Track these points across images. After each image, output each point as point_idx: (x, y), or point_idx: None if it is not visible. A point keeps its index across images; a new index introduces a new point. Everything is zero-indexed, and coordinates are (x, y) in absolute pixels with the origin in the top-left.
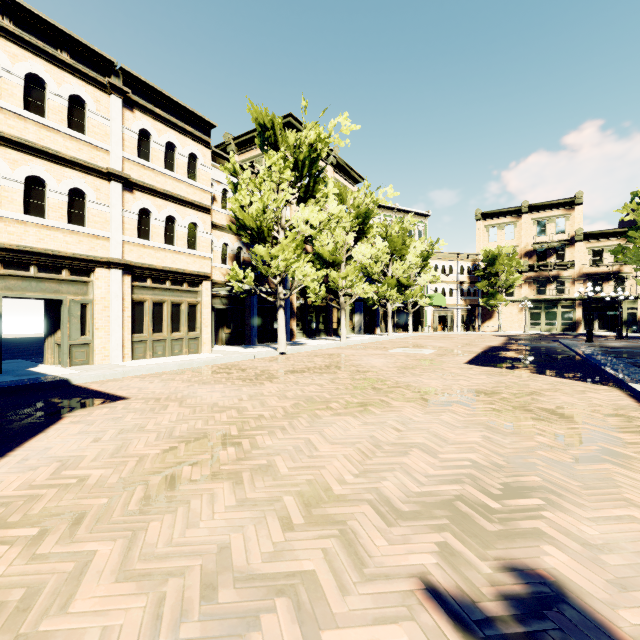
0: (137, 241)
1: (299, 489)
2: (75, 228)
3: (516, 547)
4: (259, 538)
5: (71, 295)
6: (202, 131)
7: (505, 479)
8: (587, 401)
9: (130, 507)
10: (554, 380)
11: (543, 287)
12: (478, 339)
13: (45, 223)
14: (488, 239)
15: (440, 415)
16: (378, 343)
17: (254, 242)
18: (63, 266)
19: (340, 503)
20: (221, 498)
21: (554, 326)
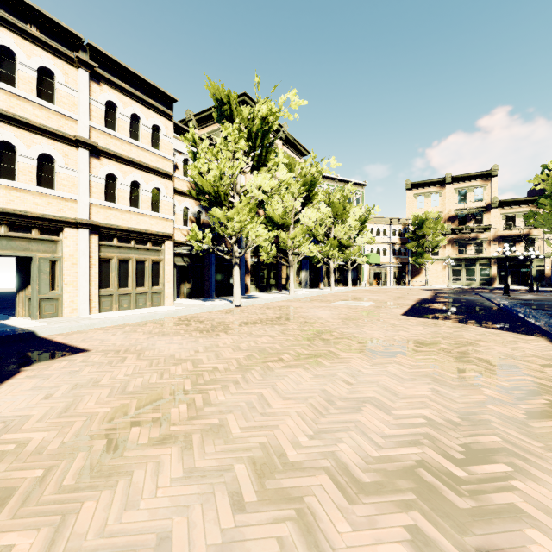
0: (104, 203)
1: (251, 454)
2: (44, 191)
3: (495, 531)
4: (205, 523)
5: (41, 253)
6: (164, 105)
7: (464, 439)
8: (520, 351)
9: (65, 481)
10: (485, 330)
11: (464, 247)
12: (409, 292)
13: (15, 185)
14: (416, 206)
15: (387, 367)
16: (322, 296)
17: (212, 206)
18: (33, 226)
19: (295, 472)
20: (167, 467)
21: (473, 281)
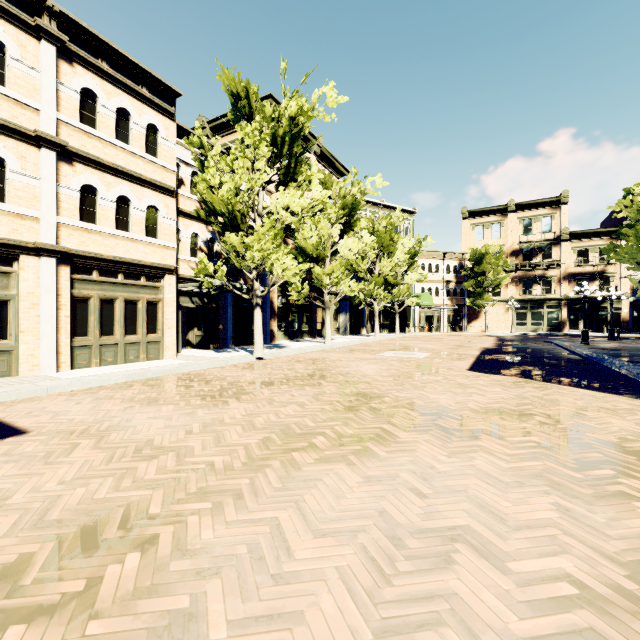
0: (78, 224)
1: None
2: None
3: None
4: None
5: None
6: (164, 99)
7: None
8: None
9: None
10: (583, 393)
11: (529, 287)
12: (468, 340)
13: None
14: (474, 238)
15: (472, 458)
16: (365, 345)
17: (226, 231)
18: None
19: None
20: None
21: (540, 326)
